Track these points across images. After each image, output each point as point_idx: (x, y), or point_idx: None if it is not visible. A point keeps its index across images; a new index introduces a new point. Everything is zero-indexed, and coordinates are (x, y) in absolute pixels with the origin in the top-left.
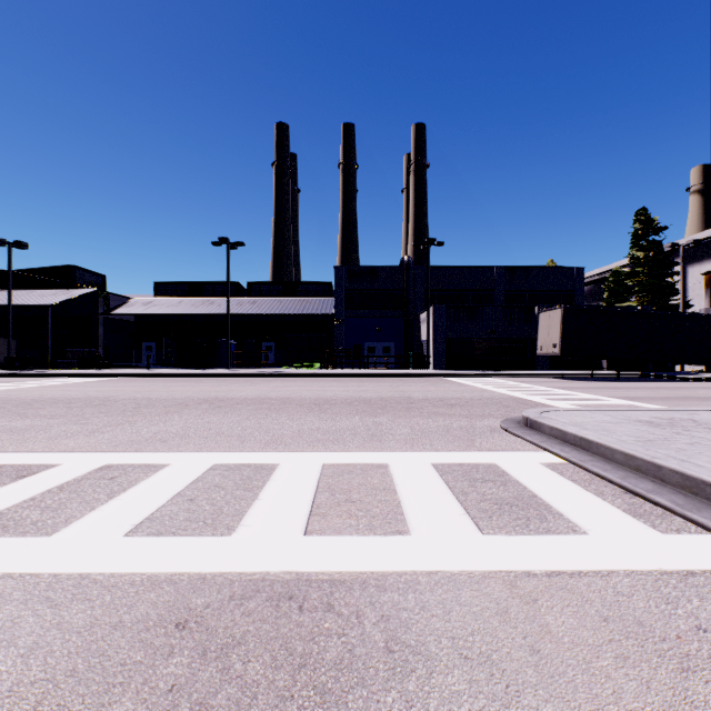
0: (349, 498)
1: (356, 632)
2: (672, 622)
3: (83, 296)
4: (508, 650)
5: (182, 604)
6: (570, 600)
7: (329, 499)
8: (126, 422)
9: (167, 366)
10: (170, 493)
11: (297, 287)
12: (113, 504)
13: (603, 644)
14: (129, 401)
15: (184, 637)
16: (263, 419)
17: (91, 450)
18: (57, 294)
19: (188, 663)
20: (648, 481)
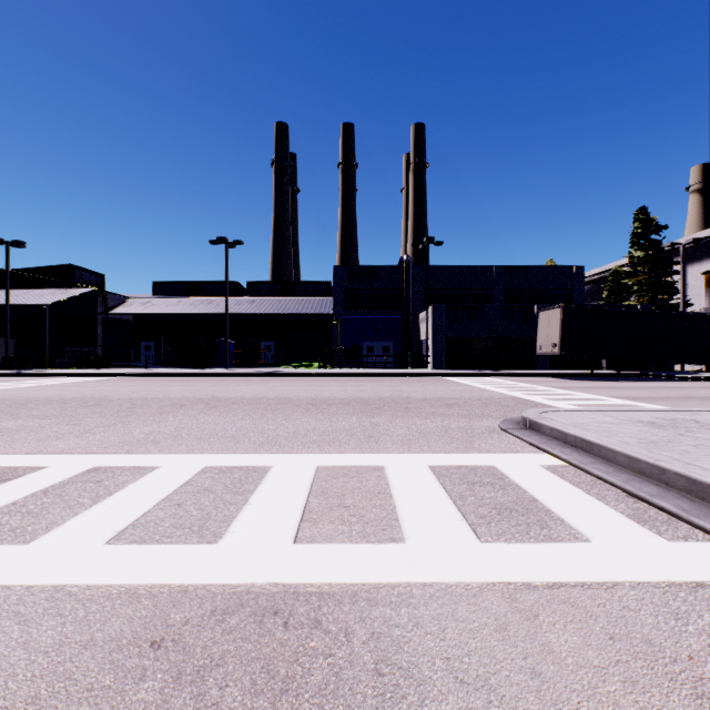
0: (342, 502)
1: (343, 652)
2: (683, 641)
3: (82, 295)
4: (507, 673)
5: (160, 620)
6: (573, 615)
7: (322, 504)
8: (119, 423)
9: (165, 365)
10: (157, 498)
11: (296, 286)
12: (98, 510)
13: (610, 666)
14: (124, 401)
15: (159, 657)
16: (259, 419)
17: (81, 452)
18: (55, 294)
19: (160, 688)
20: (652, 485)
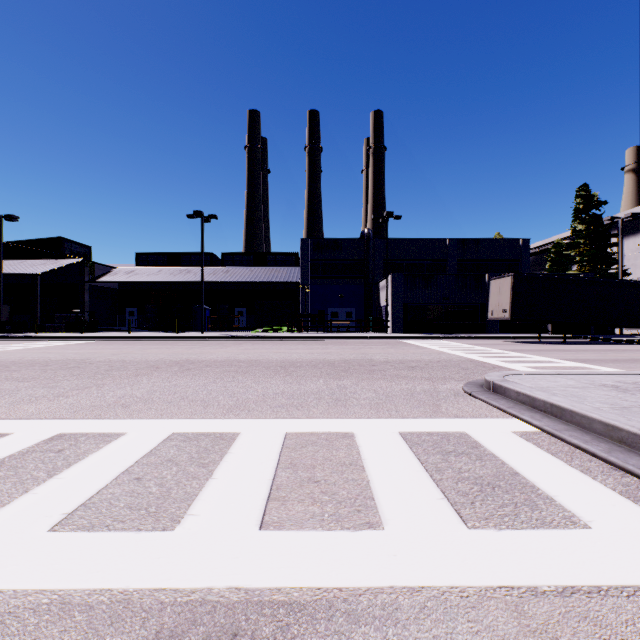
0: (312, 476)
1: None
2: None
3: (71, 265)
4: None
5: None
6: (600, 639)
7: (290, 478)
8: (93, 385)
9: (147, 329)
10: (117, 470)
11: (266, 257)
12: (50, 485)
13: None
14: (103, 363)
15: None
16: (230, 382)
17: (49, 416)
18: (46, 264)
19: None
20: (636, 456)
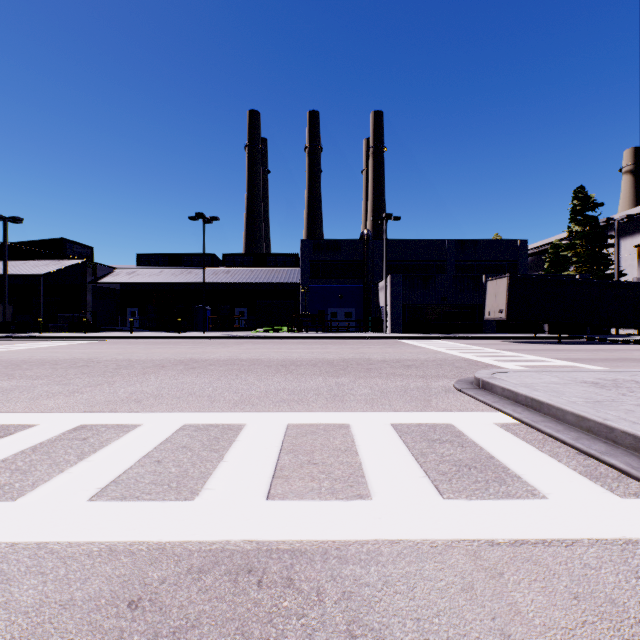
0: (312, 459)
1: (316, 612)
2: None
3: (73, 266)
4: (477, 635)
5: (138, 579)
6: (537, 574)
7: (292, 460)
8: (105, 383)
9: (149, 329)
10: (138, 455)
11: (267, 258)
12: (82, 466)
13: (577, 628)
14: (111, 362)
15: (136, 618)
16: (233, 379)
17: (69, 410)
18: (49, 265)
19: None
20: (600, 442)
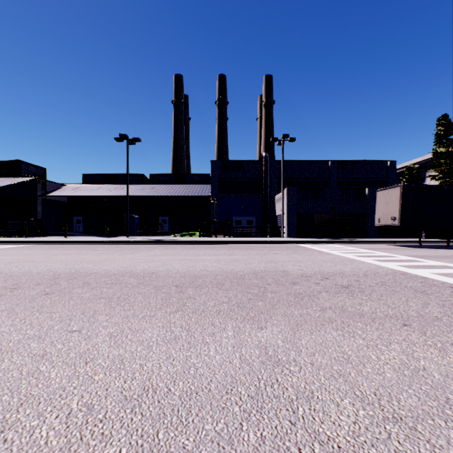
0: None
1: None
2: None
3: (26, 182)
4: None
5: None
6: None
7: None
8: None
9: (89, 234)
10: None
11: (184, 177)
12: None
13: None
14: None
15: None
16: (69, 335)
17: None
18: (4, 181)
19: None
20: None
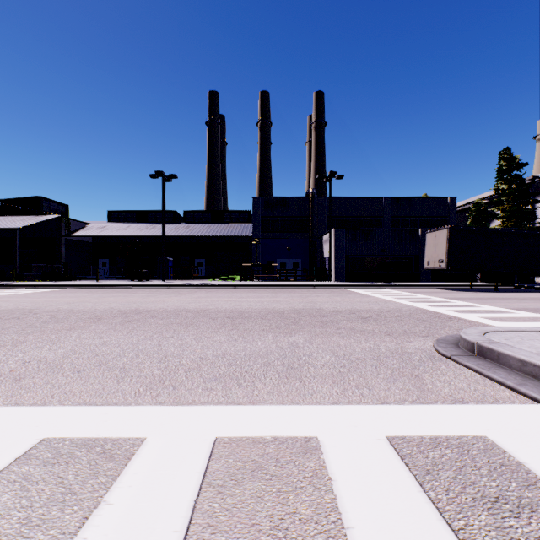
0: None
1: None
2: None
3: (48, 221)
4: None
5: None
6: None
7: None
8: (10, 343)
9: (117, 278)
10: None
11: (223, 215)
12: None
13: None
14: (48, 314)
15: None
16: (167, 338)
17: None
18: (25, 220)
19: None
20: None
